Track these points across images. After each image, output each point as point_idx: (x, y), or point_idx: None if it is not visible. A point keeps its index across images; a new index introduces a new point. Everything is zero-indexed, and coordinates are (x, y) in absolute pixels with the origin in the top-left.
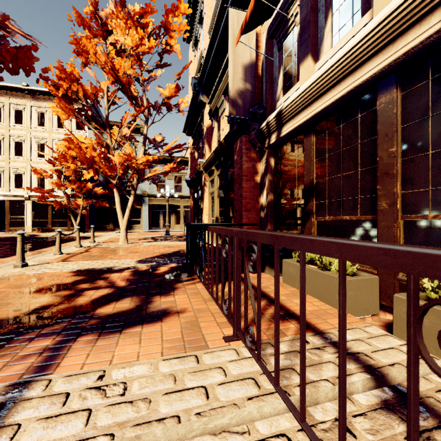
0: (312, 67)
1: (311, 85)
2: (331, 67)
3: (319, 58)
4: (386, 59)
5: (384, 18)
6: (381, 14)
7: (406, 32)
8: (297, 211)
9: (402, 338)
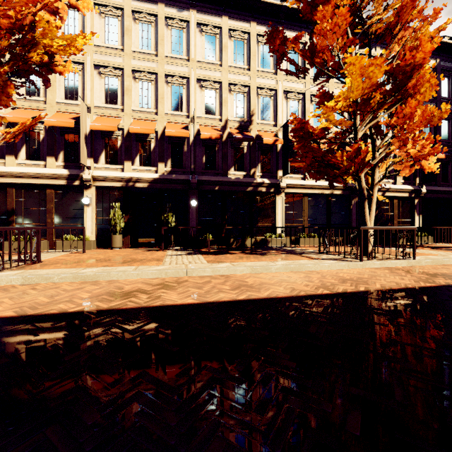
0: (15, 160)
1: (19, 172)
2: (31, 173)
3: (18, 158)
4: (51, 182)
5: (52, 173)
6: (51, 170)
7: (57, 179)
8: (0, 220)
9: (59, 249)
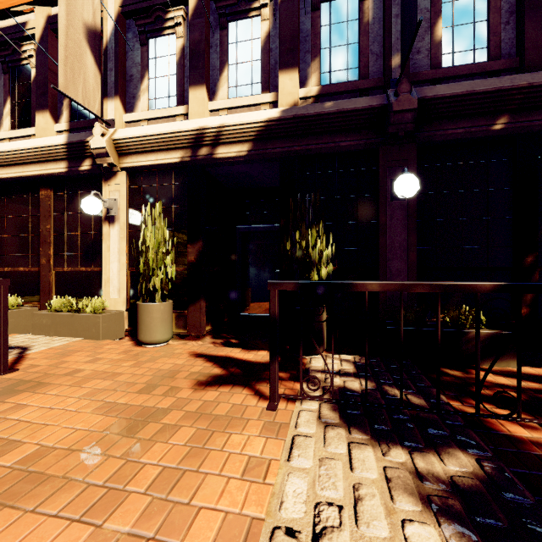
0: None
1: None
2: (4, 152)
3: None
4: (41, 170)
5: (37, 147)
6: (37, 141)
7: (51, 161)
8: None
9: (36, 334)
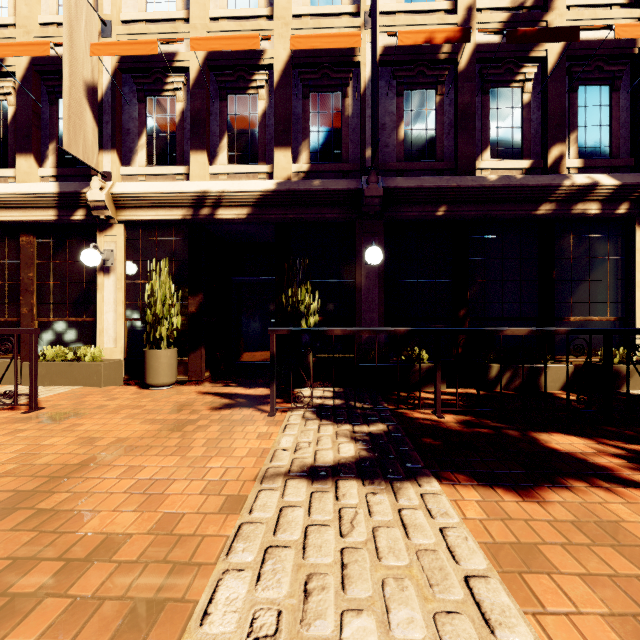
0: None
1: None
2: None
3: None
4: (25, 216)
5: (22, 194)
6: (21, 187)
7: (37, 208)
8: None
9: (27, 385)
